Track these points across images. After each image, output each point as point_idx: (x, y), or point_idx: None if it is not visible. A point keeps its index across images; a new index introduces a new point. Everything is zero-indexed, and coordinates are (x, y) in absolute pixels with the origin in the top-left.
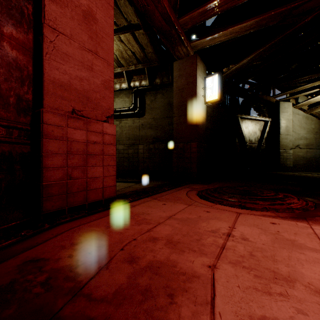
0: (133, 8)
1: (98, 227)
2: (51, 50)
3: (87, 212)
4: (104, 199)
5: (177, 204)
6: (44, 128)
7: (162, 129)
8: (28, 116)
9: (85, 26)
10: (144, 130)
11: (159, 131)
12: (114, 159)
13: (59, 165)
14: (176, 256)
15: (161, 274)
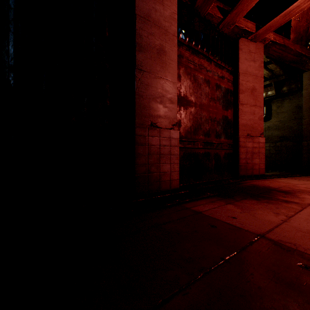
0: (268, 58)
1: (266, 182)
2: (241, 112)
3: (254, 178)
4: (259, 175)
5: (308, 181)
6: (239, 143)
7: (289, 129)
8: (232, 139)
9: (251, 95)
10: (270, 131)
11: (285, 131)
12: (263, 155)
13: (243, 157)
14: (309, 189)
15: (303, 190)
